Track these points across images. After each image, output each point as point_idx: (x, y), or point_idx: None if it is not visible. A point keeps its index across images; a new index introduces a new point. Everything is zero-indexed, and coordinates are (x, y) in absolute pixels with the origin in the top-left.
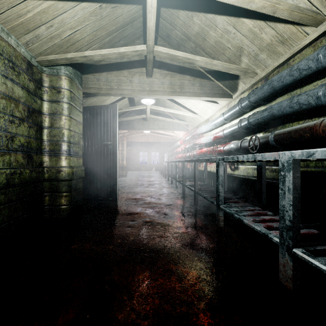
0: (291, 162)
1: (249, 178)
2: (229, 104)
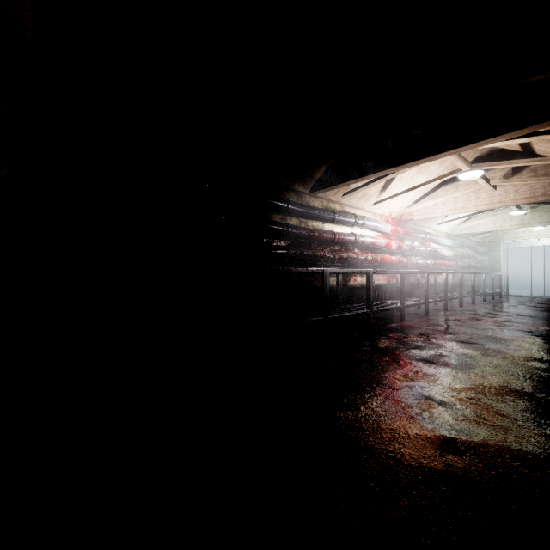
0: (502, 275)
1: (457, 283)
2: (450, 235)
